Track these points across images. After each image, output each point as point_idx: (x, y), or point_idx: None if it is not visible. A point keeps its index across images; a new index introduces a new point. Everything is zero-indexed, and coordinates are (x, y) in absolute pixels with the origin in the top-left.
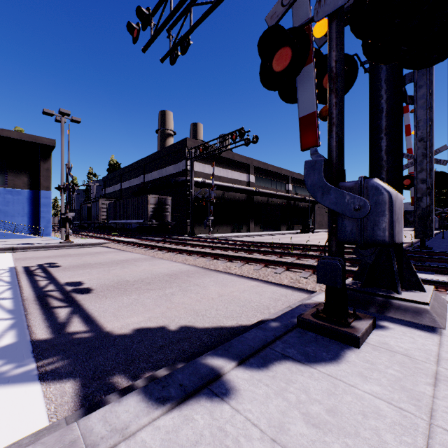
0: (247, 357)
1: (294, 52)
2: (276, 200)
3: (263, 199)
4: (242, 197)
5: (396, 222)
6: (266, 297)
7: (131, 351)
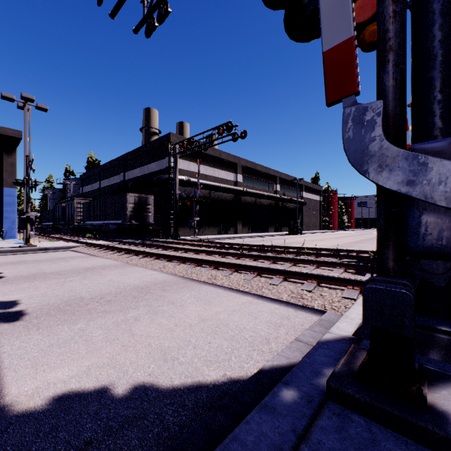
0: None
1: None
2: (264, 201)
3: (251, 200)
4: (229, 197)
5: None
6: (263, 320)
7: None
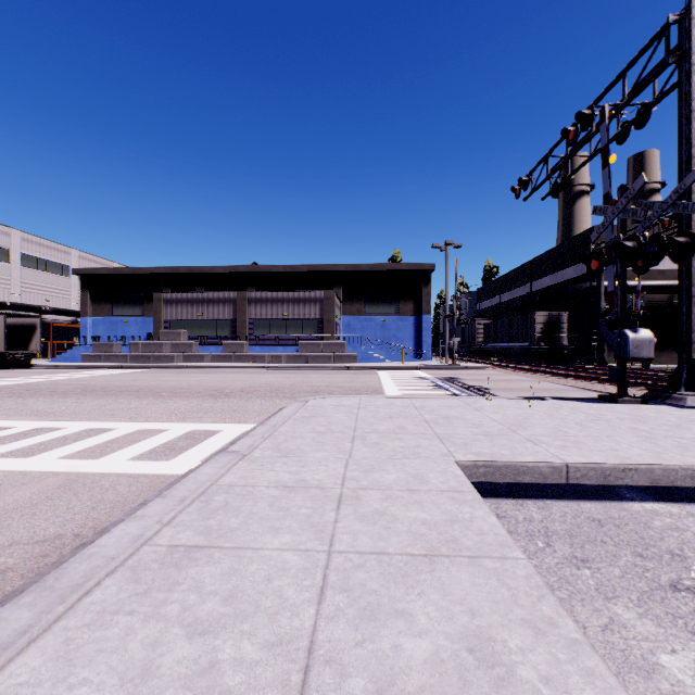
0: (559, 399)
1: (599, 263)
2: None
3: None
4: None
5: (634, 349)
6: None
7: None
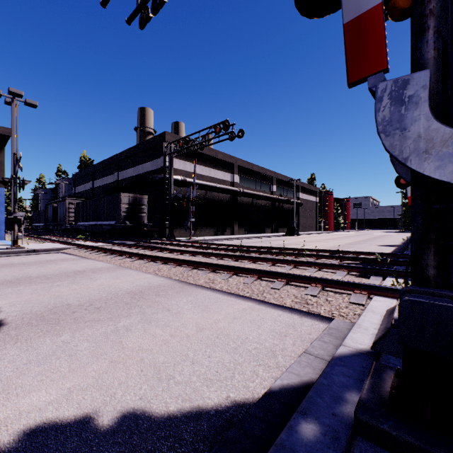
0: None
1: None
2: (261, 202)
3: (248, 201)
4: (226, 197)
5: None
6: (266, 329)
7: None
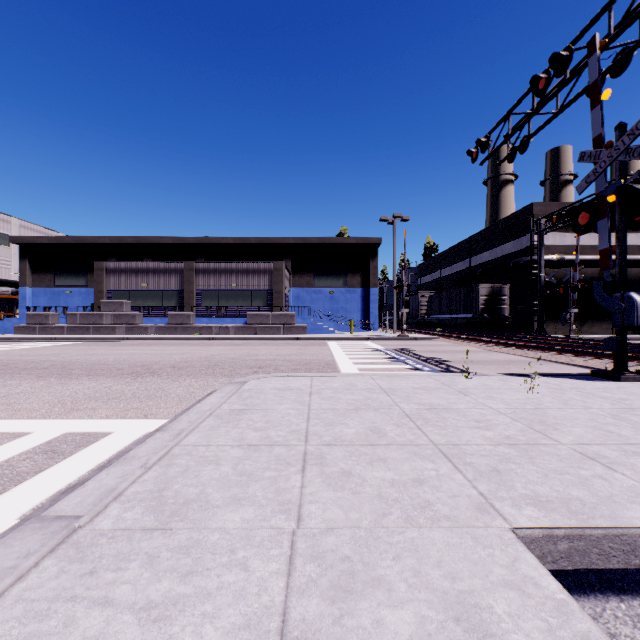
0: (546, 375)
1: (590, 216)
2: None
3: None
4: None
5: None
6: None
7: None
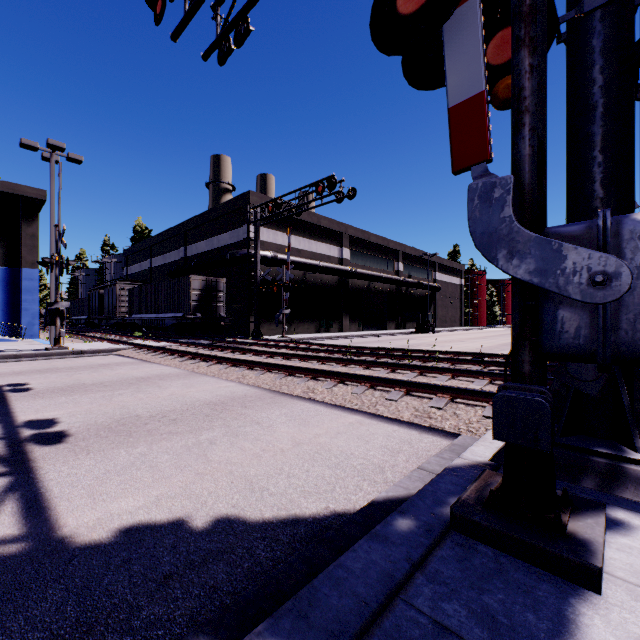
0: (353, 639)
1: None
2: (381, 285)
3: (362, 284)
4: (332, 280)
5: None
6: (376, 445)
7: (95, 596)
